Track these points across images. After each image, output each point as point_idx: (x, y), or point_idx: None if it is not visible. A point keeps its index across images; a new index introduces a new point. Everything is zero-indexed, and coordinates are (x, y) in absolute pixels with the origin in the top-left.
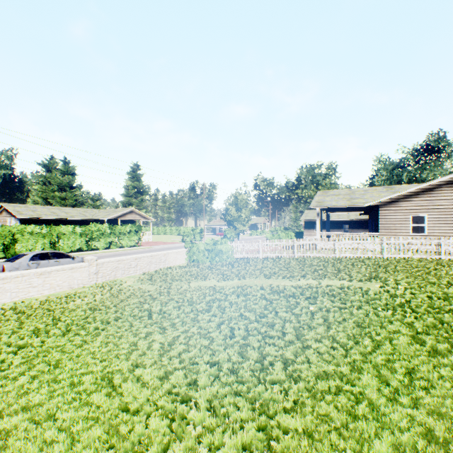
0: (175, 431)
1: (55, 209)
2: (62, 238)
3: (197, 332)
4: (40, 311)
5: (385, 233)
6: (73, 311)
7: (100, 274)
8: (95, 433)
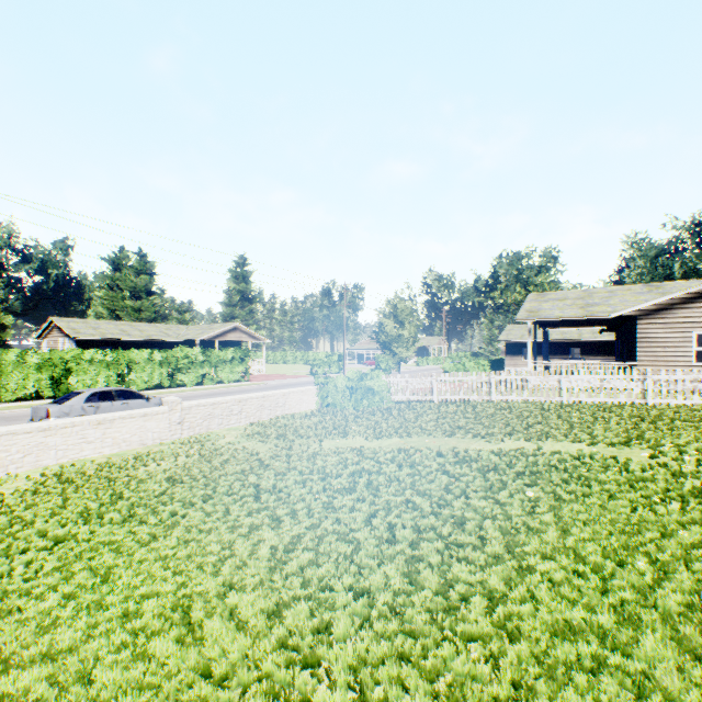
0: None
1: (125, 325)
2: (134, 369)
3: (332, 529)
4: (96, 480)
5: (647, 363)
6: (142, 483)
7: (185, 424)
8: None
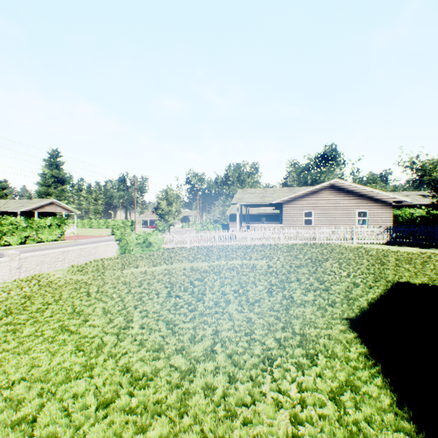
0: (121, 339)
1: None
2: None
3: (131, 299)
4: None
5: (287, 225)
6: (4, 302)
7: (23, 268)
8: (68, 348)
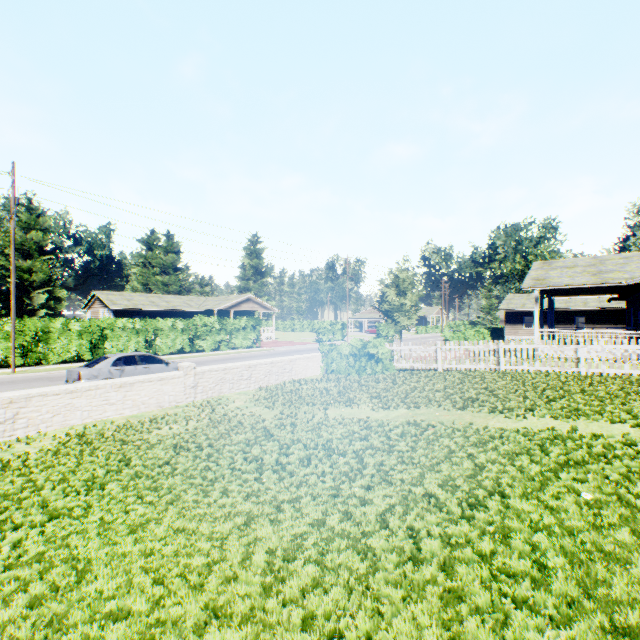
0: None
1: (154, 297)
2: (160, 336)
3: (339, 529)
4: (111, 442)
5: None
6: (151, 448)
7: (199, 388)
8: None
